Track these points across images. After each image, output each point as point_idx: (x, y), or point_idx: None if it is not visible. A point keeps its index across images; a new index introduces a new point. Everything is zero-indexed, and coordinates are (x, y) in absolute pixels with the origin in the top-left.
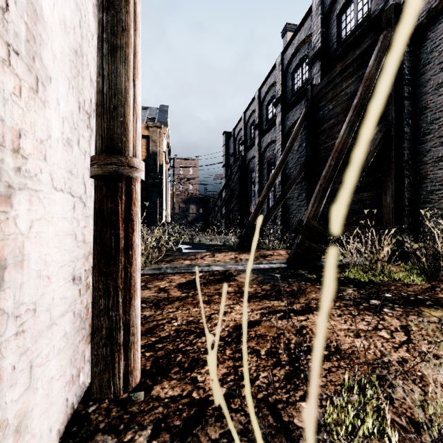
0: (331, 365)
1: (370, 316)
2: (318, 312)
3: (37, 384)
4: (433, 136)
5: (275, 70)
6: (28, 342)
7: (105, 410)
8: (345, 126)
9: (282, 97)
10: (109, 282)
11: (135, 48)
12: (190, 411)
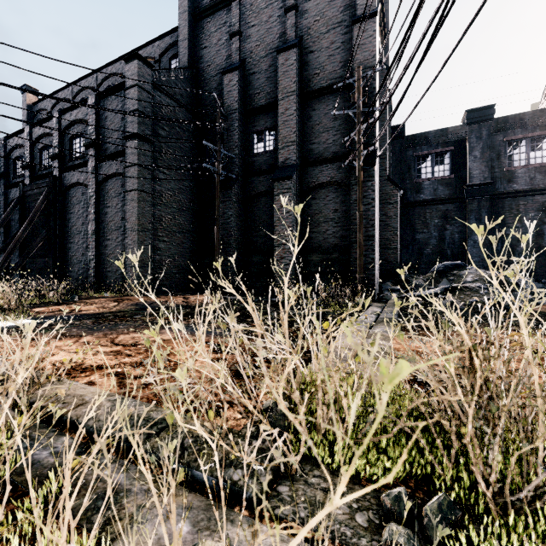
0: None
1: None
2: None
3: None
4: (68, 238)
5: None
6: None
7: None
8: (22, 229)
9: (5, 174)
10: None
11: None
12: None
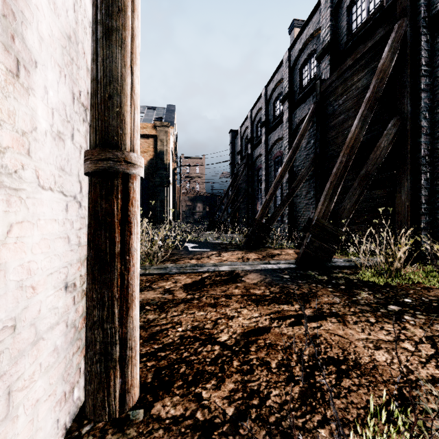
0: (351, 382)
1: (390, 324)
2: (331, 318)
3: (17, 411)
4: None
5: (282, 66)
6: (5, 365)
7: (100, 432)
8: (357, 120)
9: (289, 93)
10: (103, 291)
11: (133, 31)
12: (194, 436)
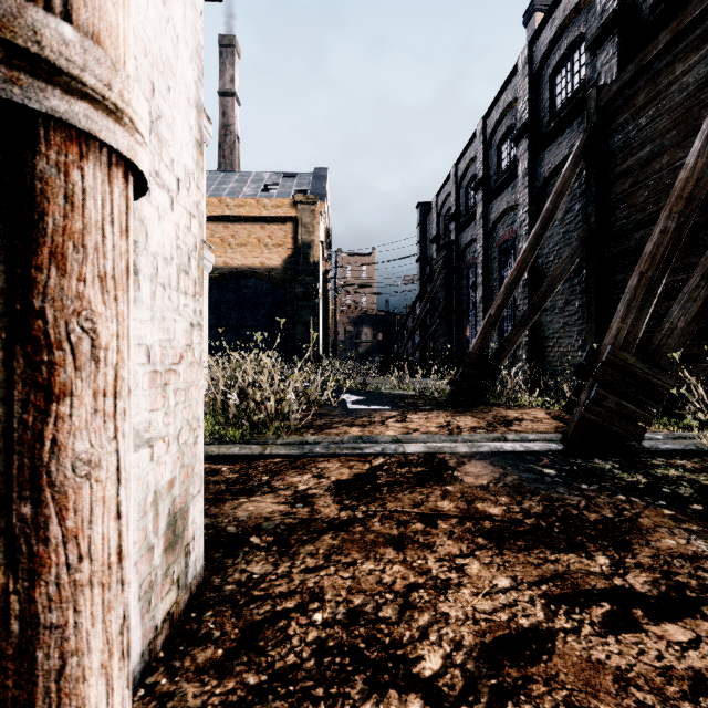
0: None
1: None
2: None
3: None
4: None
5: (515, 77)
6: None
7: None
8: (701, 141)
9: (529, 123)
10: None
11: None
12: None
